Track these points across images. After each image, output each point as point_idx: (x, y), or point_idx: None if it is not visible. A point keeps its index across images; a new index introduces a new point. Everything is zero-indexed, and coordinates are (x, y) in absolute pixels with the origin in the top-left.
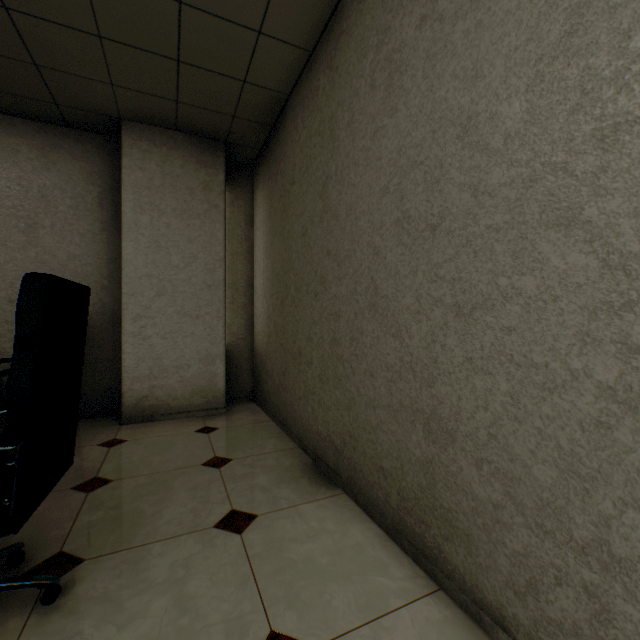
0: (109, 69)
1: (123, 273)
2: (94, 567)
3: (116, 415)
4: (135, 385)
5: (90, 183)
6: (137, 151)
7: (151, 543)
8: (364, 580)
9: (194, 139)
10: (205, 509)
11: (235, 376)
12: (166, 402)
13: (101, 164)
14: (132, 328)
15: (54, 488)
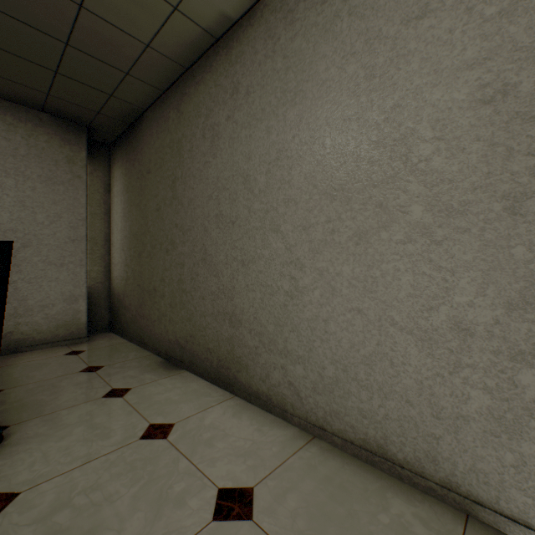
0: None
1: None
2: (20, 427)
3: None
4: None
5: None
6: (2, 123)
7: (59, 411)
8: (199, 400)
9: (59, 120)
10: (93, 391)
11: (94, 312)
12: (31, 336)
13: None
14: None
15: None
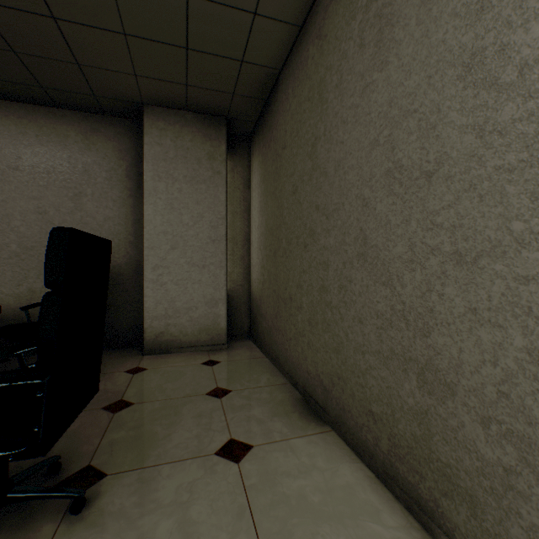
0: (133, 62)
1: (145, 231)
2: (114, 483)
3: (140, 347)
4: (154, 323)
5: (120, 159)
6: (155, 130)
7: (161, 464)
8: (356, 525)
9: (201, 117)
10: (207, 436)
11: (234, 317)
12: (178, 338)
13: (128, 143)
14: (152, 276)
15: (89, 407)
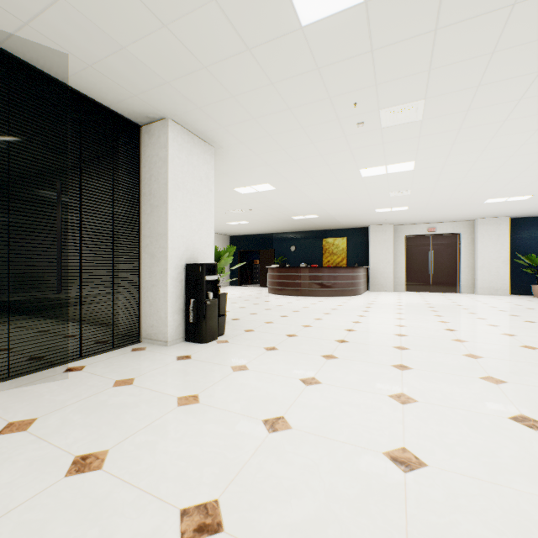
0: None
1: None
2: None
3: None
4: None
5: None
6: None
7: None
8: (42, 322)
9: None
10: None
11: None
12: None
13: None
14: None
15: None
